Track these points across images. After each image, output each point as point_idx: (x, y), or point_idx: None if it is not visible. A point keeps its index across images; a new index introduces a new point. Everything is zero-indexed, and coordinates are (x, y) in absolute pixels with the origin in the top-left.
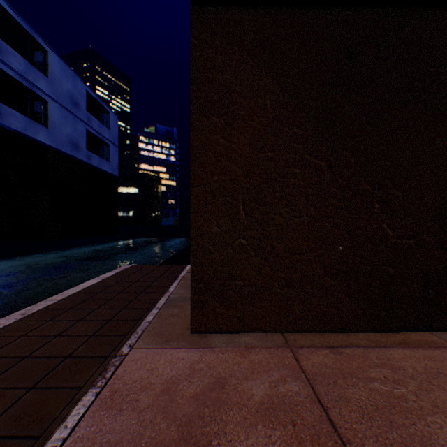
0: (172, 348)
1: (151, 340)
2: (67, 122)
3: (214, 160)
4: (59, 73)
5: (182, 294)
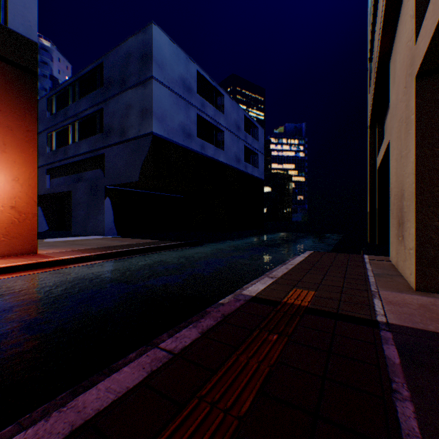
0: (407, 294)
1: (386, 289)
2: (233, 143)
3: (435, 177)
4: (229, 109)
5: (382, 272)
